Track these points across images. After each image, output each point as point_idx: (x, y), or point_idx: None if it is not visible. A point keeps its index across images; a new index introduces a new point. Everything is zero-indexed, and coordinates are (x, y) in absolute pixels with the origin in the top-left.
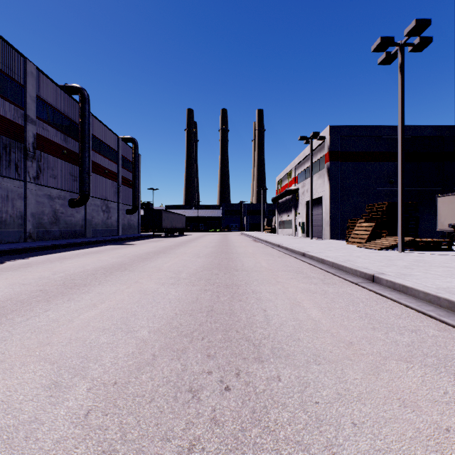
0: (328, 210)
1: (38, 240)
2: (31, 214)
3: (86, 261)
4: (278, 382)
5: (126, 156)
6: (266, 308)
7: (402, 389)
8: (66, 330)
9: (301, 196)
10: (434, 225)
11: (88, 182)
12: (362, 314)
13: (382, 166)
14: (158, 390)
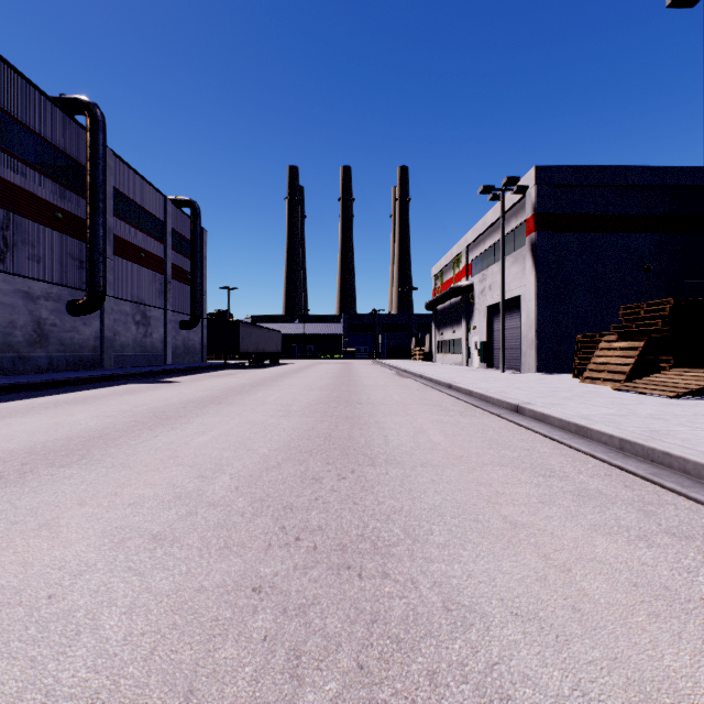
0: (532, 320)
1: (3, 374)
2: None
3: (24, 426)
4: None
5: (181, 231)
6: None
7: None
8: None
9: (479, 297)
10: None
11: (103, 270)
12: None
13: (630, 239)
14: None
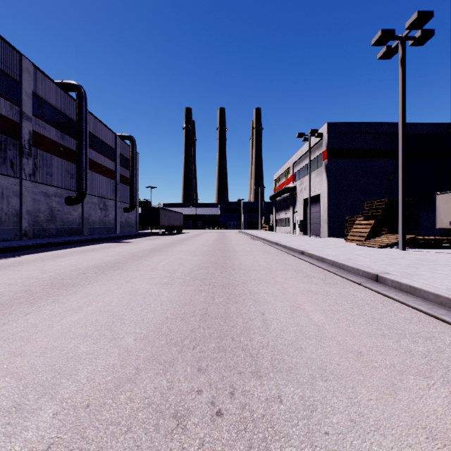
0: (326, 208)
1: (34, 238)
2: (27, 211)
3: (79, 259)
4: (279, 404)
5: (124, 154)
6: (265, 311)
7: (427, 415)
8: (43, 338)
9: (299, 194)
10: (433, 222)
11: (85, 179)
12: (369, 318)
13: (380, 163)
14: (137, 416)
